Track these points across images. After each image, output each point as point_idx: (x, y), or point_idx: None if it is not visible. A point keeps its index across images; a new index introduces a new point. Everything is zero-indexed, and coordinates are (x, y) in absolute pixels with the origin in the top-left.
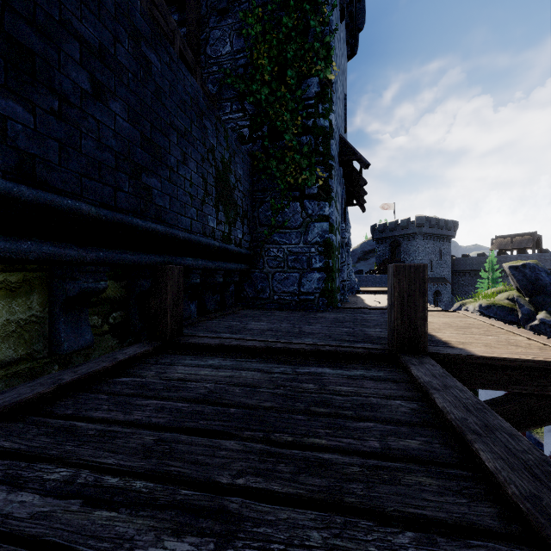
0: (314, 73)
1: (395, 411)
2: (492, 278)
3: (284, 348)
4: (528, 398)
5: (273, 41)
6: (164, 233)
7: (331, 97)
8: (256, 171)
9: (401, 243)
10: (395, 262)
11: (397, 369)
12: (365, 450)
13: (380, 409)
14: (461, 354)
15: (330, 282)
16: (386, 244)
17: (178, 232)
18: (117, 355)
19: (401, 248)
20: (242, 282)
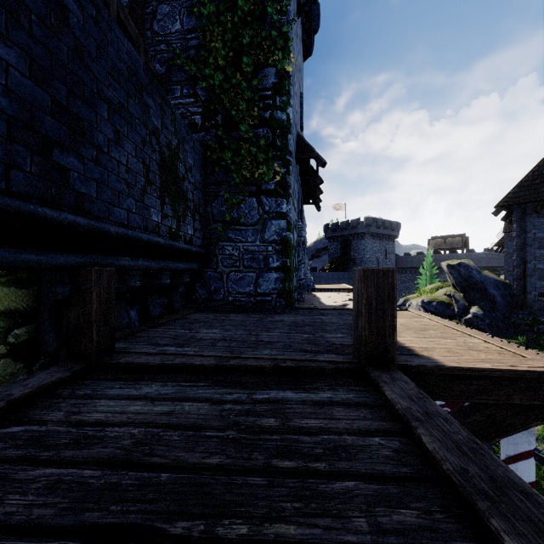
0: (271, 63)
1: (376, 457)
2: (429, 275)
3: (239, 365)
4: (493, 407)
5: (228, 24)
6: (88, 227)
7: (288, 90)
8: (209, 163)
9: (351, 241)
10: (346, 259)
11: (367, 388)
12: (350, 538)
13: (358, 454)
14: (430, 365)
15: (287, 282)
16: (338, 243)
17: (109, 227)
18: (12, 390)
19: (351, 246)
20: (193, 283)
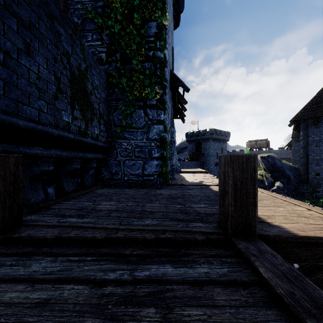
0: (154, 18)
1: None
2: None
3: (125, 237)
4: None
5: None
6: None
7: (165, 38)
8: (111, 86)
9: (202, 143)
10: (198, 154)
11: (237, 259)
12: None
13: None
14: (284, 234)
15: (164, 167)
16: (194, 144)
17: (17, 120)
18: None
19: (202, 146)
20: (100, 167)
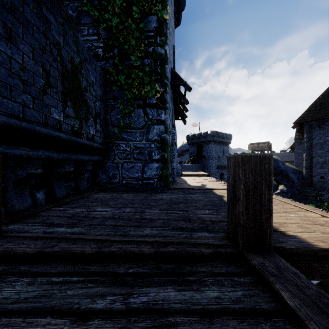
0: (154, 12)
1: None
2: None
3: (119, 251)
4: None
5: None
6: None
7: (166, 33)
8: (108, 83)
9: (203, 146)
10: (200, 156)
11: (251, 278)
12: None
13: None
14: (303, 247)
15: (165, 170)
16: (195, 146)
17: None
18: None
19: (203, 149)
20: (97, 170)
